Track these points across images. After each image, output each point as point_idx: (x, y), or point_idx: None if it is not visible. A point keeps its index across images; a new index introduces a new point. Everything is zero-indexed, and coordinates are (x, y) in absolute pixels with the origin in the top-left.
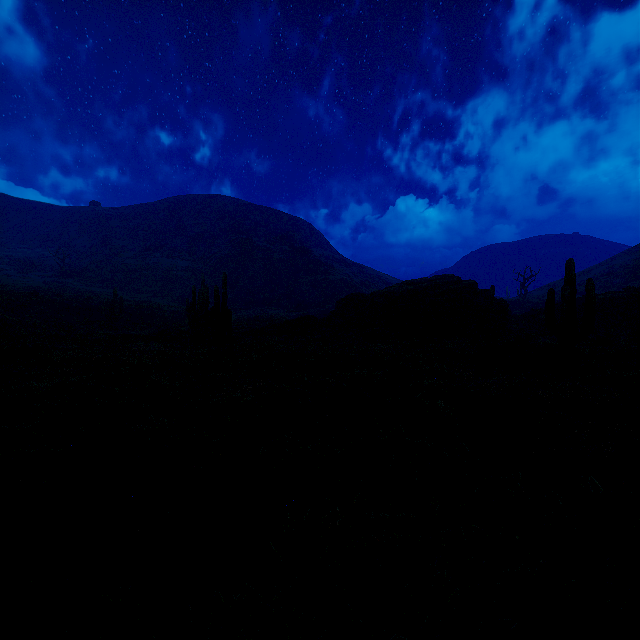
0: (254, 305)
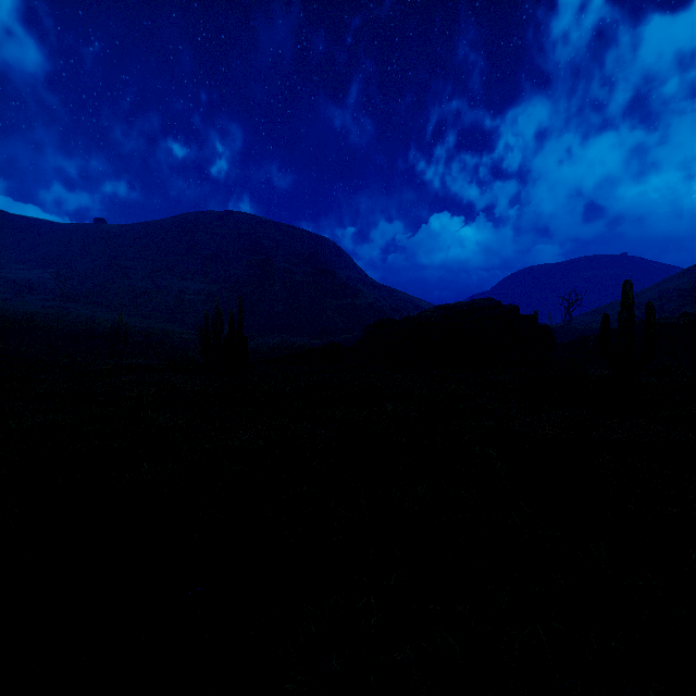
0: (274, 332)
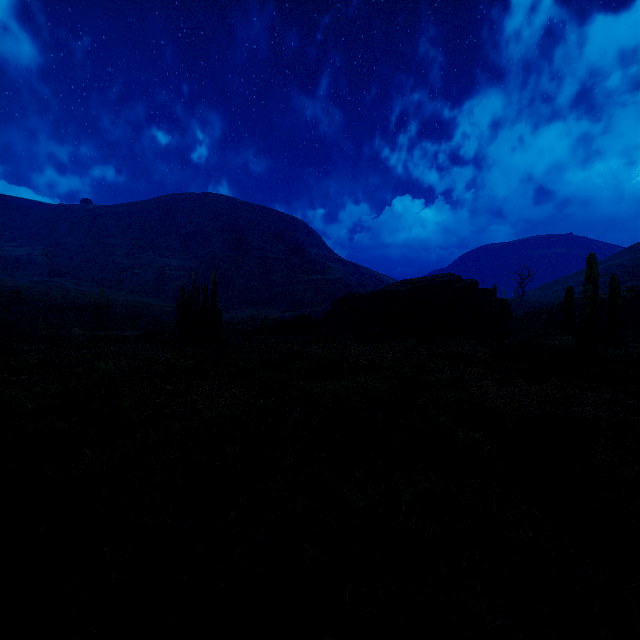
0: (248, 305)
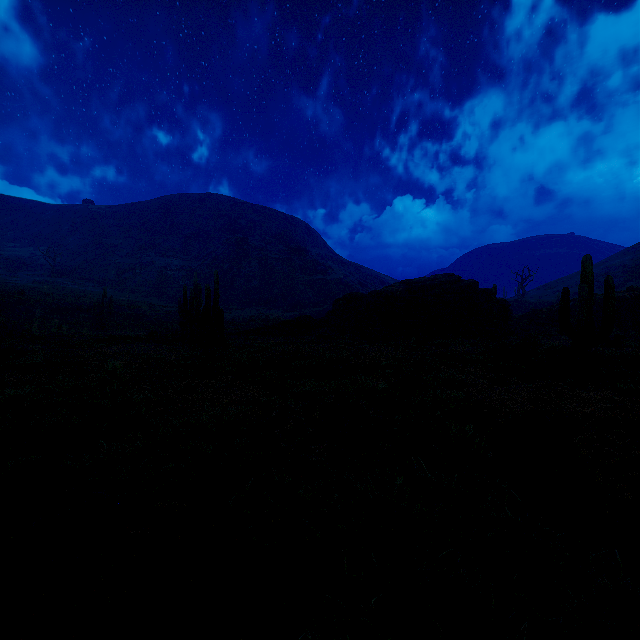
0: (249, 305)
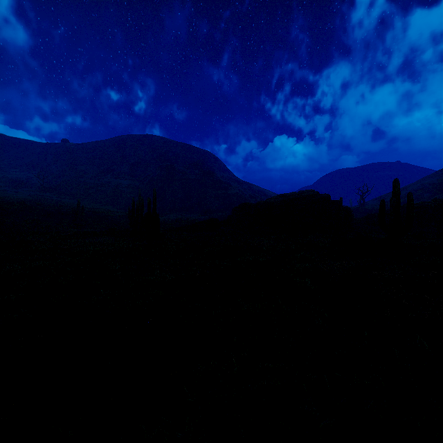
0: (175, 211)
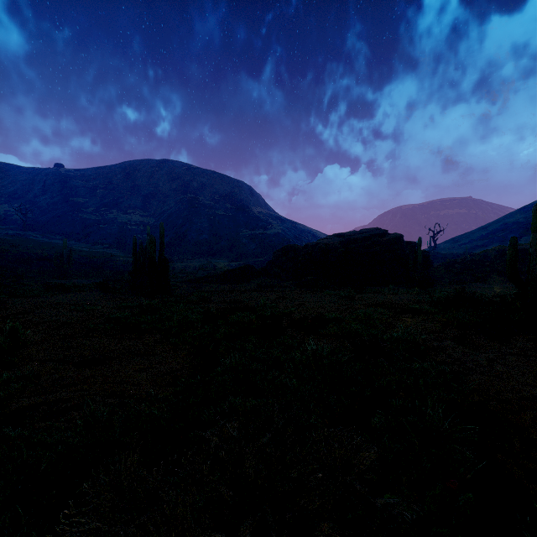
0: (200, 256)
